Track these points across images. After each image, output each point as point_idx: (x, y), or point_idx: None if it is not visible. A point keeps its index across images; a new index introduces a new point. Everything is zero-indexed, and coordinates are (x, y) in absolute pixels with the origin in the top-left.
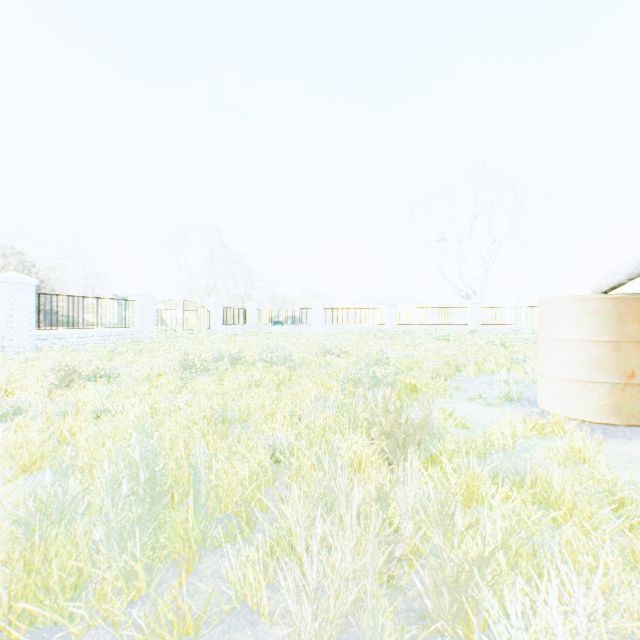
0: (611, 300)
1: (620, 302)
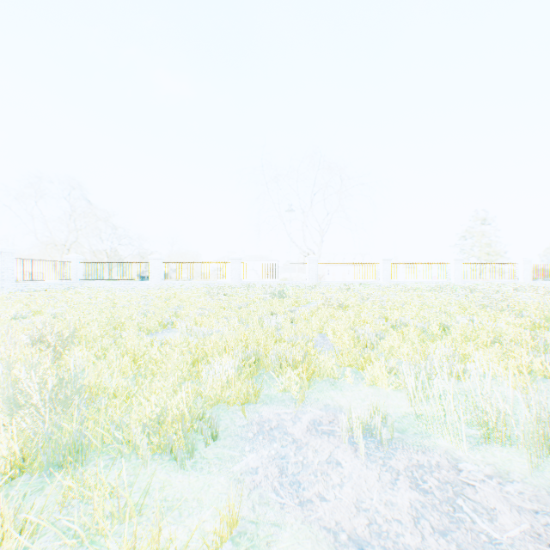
0: None
1: None
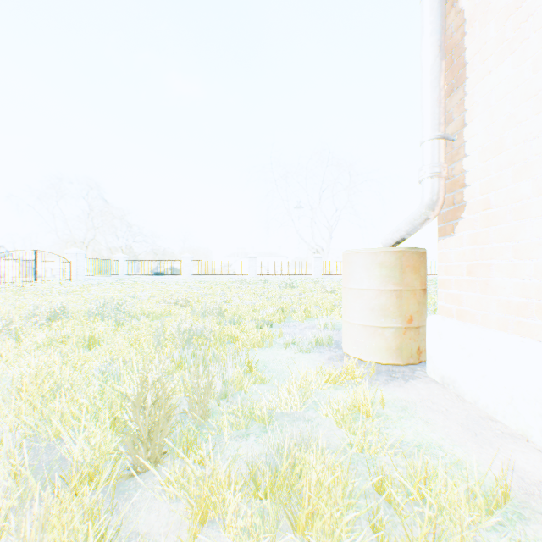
0: (395, 253)
1: (402, 255)
